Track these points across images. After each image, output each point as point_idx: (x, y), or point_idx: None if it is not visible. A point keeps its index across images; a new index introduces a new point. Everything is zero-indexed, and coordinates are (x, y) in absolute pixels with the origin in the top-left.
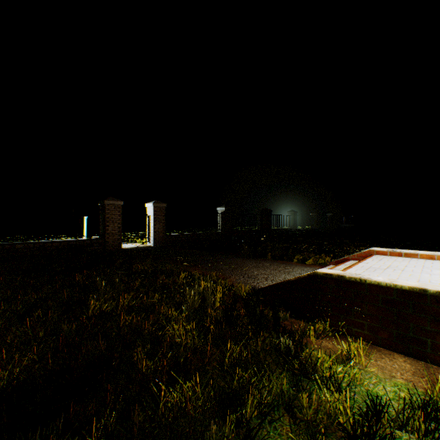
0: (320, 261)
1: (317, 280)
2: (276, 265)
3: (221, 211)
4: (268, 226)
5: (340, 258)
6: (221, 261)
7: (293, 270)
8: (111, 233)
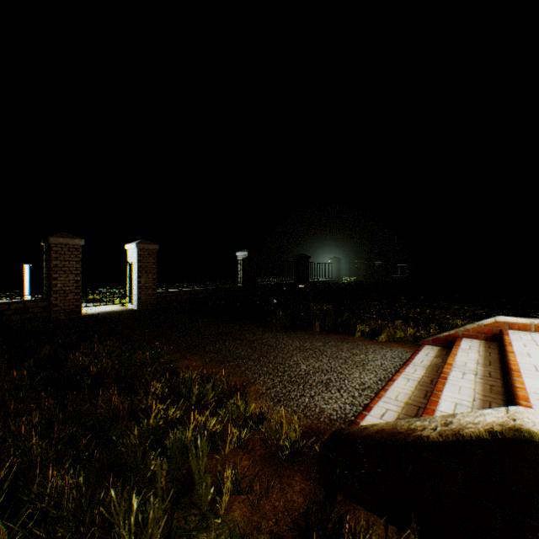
0: (396, 334)
1: (531, 459)
2: (335, 348)
3: (242, 257)
4: (305, 278)
5: (442, 334)
6: (239, 339)
7: (369, 359)
8: (61, 290)
